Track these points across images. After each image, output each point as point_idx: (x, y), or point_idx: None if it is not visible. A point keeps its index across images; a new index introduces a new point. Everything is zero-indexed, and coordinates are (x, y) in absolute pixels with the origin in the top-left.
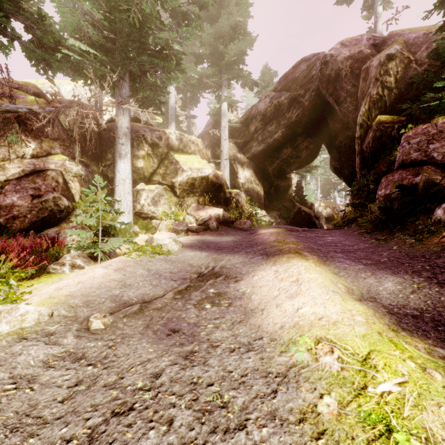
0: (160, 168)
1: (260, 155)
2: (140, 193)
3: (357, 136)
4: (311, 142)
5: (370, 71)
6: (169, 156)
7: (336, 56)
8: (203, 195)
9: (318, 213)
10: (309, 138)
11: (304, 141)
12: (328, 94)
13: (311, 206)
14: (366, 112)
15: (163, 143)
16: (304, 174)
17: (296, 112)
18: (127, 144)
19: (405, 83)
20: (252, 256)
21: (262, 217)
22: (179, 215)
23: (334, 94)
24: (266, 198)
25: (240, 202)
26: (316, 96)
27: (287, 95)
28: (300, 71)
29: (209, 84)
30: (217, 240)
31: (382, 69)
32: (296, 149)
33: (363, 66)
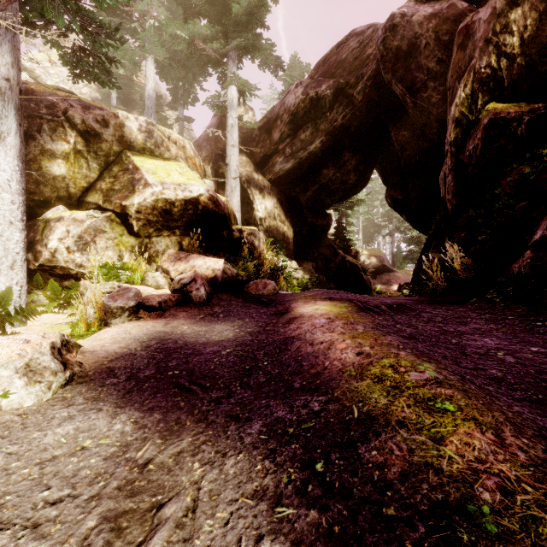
0: (102, 180)
1: (288, 177)
2: (52, 226)
3: (449, 140)
4: (363, 160)
5: (475, 30)
6: (122, 159)
7: (411, 15)
8: (190, 234)
9: (365, 265)
10: (360, 154)
11: (353, 158)
12: (395, 79)
13: (356, 255)
14: (466, 100)
15: (110, 133)
16: (345, 212)
17: (343, 112)
18: (5, 115)
19: (540, 46)
20: (302, 501)
21: (292, 272)
22: (133, 270)
23: (406, 79)
24: (297, 242)
25: (258, 247)
26: (373, 87)
27: (330, 83)
28: (349, 51)
29: (206, 52)
30: (198, 336)
31: (499, 22)
32: (341, 170)
33: (460, 25)
